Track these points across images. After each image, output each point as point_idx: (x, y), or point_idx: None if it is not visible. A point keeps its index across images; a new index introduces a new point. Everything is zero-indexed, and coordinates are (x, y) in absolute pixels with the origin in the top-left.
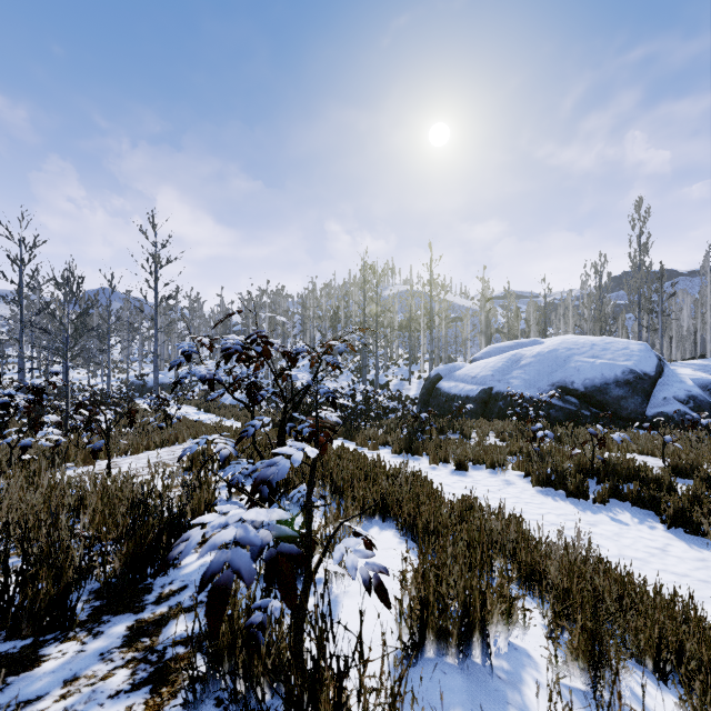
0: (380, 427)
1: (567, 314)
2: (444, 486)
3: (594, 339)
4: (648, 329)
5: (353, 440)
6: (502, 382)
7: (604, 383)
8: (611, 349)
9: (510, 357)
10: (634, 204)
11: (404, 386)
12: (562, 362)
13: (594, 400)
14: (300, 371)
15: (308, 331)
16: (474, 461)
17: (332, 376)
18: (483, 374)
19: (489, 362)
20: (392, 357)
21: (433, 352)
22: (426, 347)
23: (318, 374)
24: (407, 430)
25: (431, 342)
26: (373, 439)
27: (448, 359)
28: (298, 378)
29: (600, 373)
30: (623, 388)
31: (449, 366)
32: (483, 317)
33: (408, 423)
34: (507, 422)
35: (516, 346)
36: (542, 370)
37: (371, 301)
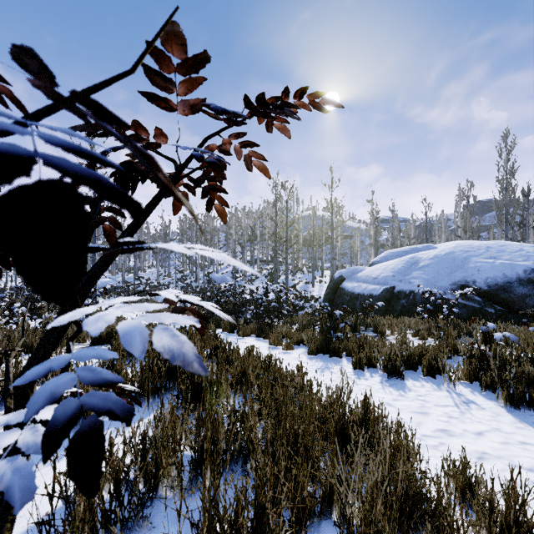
0: (292, 323)
1: (441, 230)
2: (385, 406)
3: (488, 242)
4: (512, 240)
5: (266, 338)
6: (404, 282)
7: (507, 282)
8: (507, 251)
9: (408, 259)
10: (502, 136)
11: (309, 288)
12: (460, 263)
13: (498, 298)
14: (224, 276)
15: (231, 245)
16: (406, 366)
17: (249, 279)
18: (384, 275)
19: (388, 265)
20: (298, 265)
21: (334, 259)
22: (324, 258)
23: (238, 279)
24: (319, 327)
25: (332, 251)
26: (287, 336)
27: (342, 267)
28: (222, 282)
29: (501, 273)
30: (527, 286)
31: (351, 268)
32: (373, 232)
33: (319, 320)
34: (417, 319)
35: (411, 250)
36: (441, 270)
37: (281, 220)
